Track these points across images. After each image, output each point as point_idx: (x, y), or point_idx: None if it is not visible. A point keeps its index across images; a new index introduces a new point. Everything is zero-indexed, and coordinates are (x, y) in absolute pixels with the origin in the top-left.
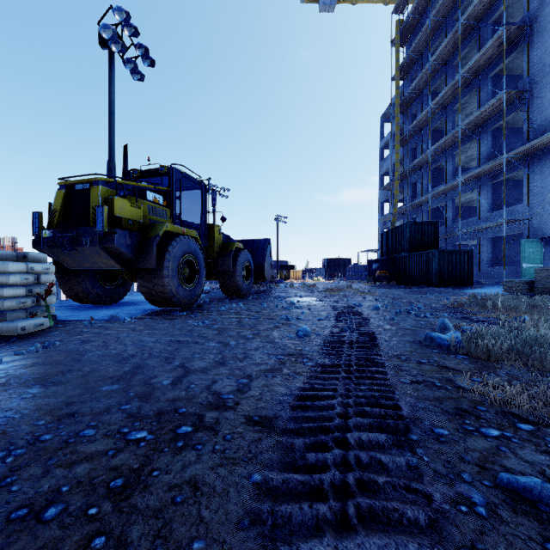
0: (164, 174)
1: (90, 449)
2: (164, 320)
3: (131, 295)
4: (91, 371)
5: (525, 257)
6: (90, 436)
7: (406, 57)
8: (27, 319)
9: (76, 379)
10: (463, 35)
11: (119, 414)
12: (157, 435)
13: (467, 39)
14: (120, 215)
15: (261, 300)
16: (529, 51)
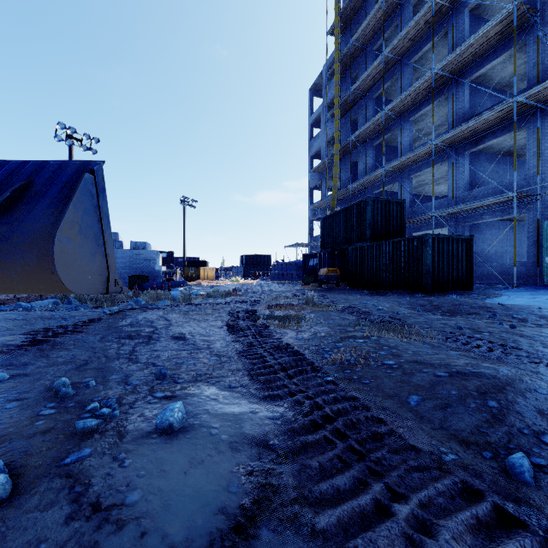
0: None
1: None
2: None
3: None
4: None
5: (547, 247)
6: None
7: None
8: None
9: None
10: None
11: None
12: None
13: None
14: None
15: None
16: None
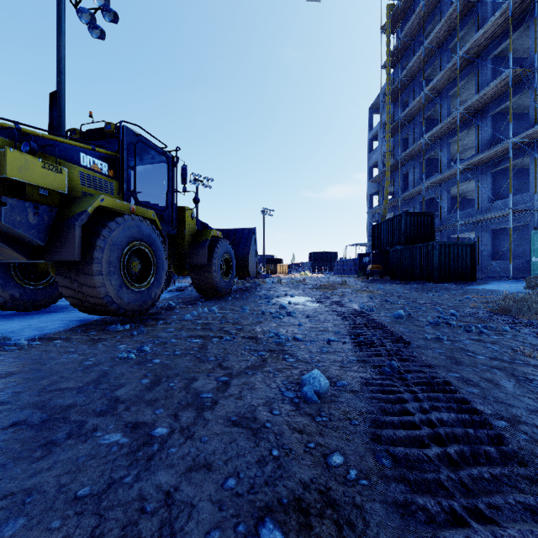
0: (110, 134)
1: None
2: (81, 345)
3: None
4: None
5: (534, 250)
6: None
7: (397, 42)
8: None
9: None
10: (460, 15)
11: None
12: None
13: (465, 19)
14: (21, 178)
15: (243, 301)
16: (537, 27)
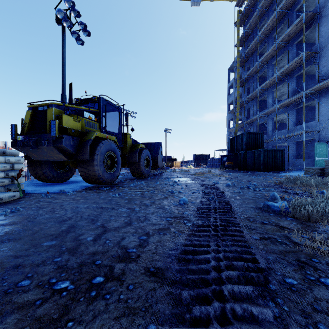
0: (95, 101)
1: (22, 299)
2: (94, 193)
3: (75, 176)
4: (38, 230)
5: (317, 153)
6: (25, 286)
7: (243, 32)
8: (4, 192)
9: (26, 236)
10: (278, 19)
11: (52, 266)
12: (77, 285)
13: (281, 21)
14: (66, 126)
15: (156, 180)
16: (319, 28)
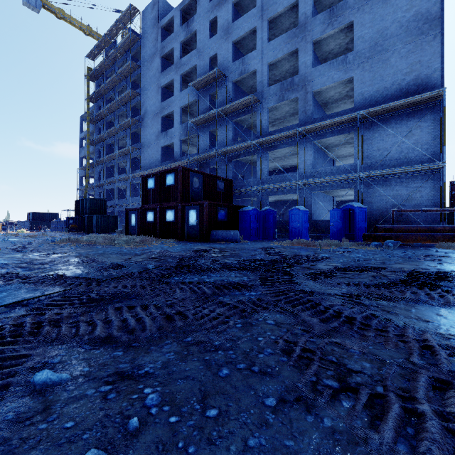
0: None
1: None
2: None
3: None
4: None
5: None
6: None
7: (93, 93)
8: None
9: None
10: (120, 105)
11: None
12: None
13: (123, 107)
14: None
15: None
16: (141, 132)
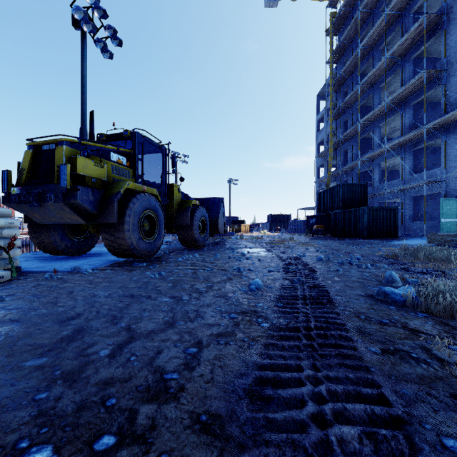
0: (127, 138)
1: None
2: (123, 272)
3: (101, 246)
4: (23, 337)
5: (443, 213)
6: None
7: (338, 43)
8: None
9: None
10: (388, 24)
11: (28, 410)
12: (65, 454)
13: (392, 27)
14: (84, 173)
15: (215, 251)
16: (446, 36)
